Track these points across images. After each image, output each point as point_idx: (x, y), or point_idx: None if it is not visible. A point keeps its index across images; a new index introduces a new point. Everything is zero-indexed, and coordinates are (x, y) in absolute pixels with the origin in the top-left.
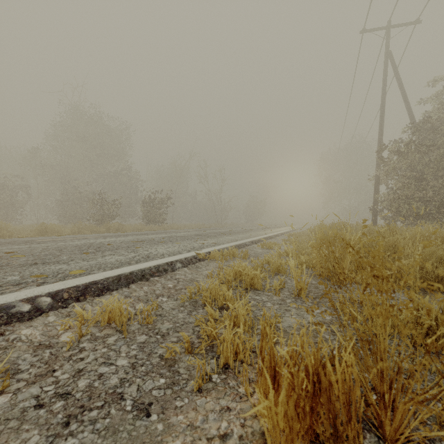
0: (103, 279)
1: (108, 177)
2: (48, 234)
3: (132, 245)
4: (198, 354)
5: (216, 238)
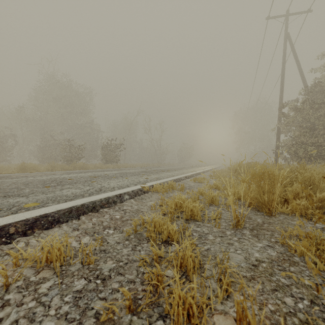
0: (54, 212)
1: (76, 129)
2: (28, 171)
3: (89, 180)
4: (142, 311)
5: (157, 174)
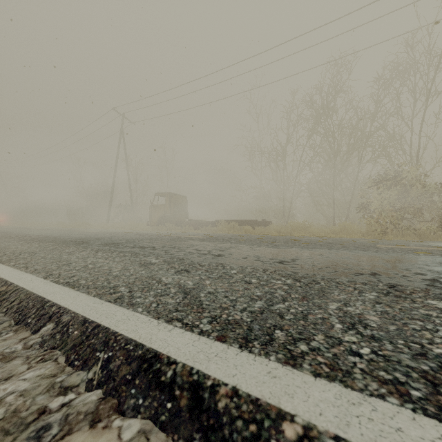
0: None
1: None
2: None
3: None
4: None
5: None
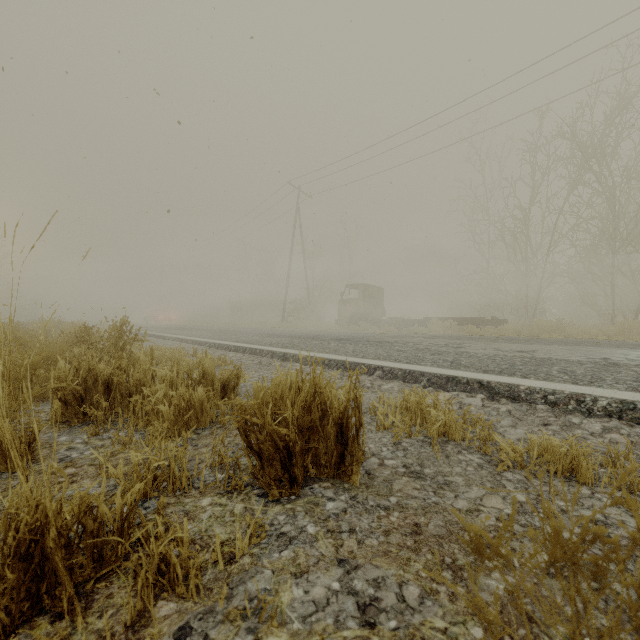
0: None
1: None
2: None
3: None
4: None
5: None
